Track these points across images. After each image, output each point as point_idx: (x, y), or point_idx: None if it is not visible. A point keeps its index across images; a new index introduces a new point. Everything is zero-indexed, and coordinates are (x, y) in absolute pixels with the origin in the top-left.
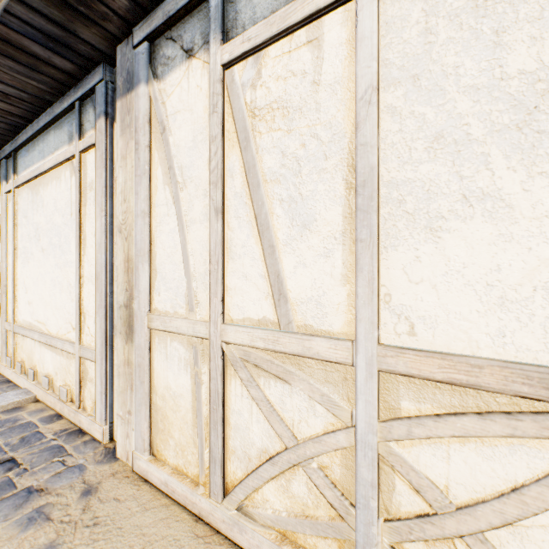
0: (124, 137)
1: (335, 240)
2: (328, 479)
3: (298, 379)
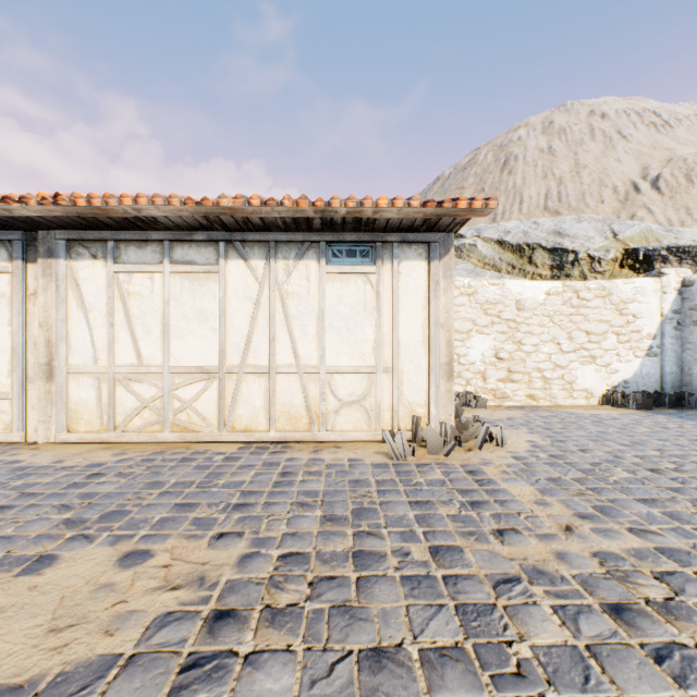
0: (46, 279)
1: (159, 339)
2: (156, 407)
3: (146, 381)
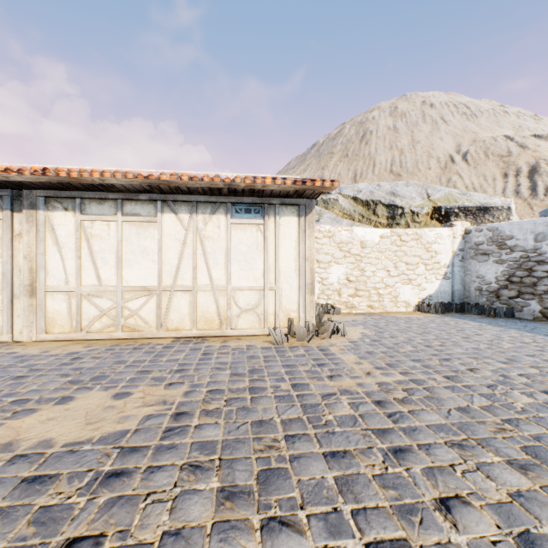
0: (29, 225)
1: (114, 267)
2: (112, 315)
3: (105, 296)
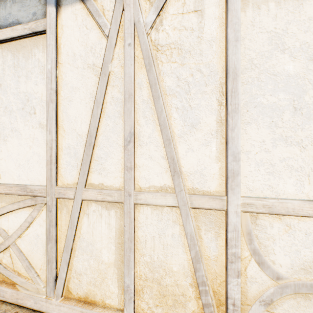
0: None
1: None
2: None
3: None
